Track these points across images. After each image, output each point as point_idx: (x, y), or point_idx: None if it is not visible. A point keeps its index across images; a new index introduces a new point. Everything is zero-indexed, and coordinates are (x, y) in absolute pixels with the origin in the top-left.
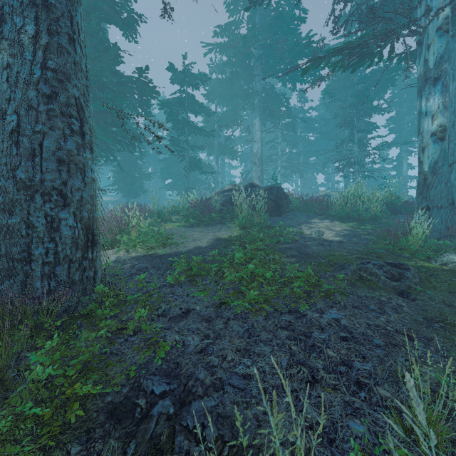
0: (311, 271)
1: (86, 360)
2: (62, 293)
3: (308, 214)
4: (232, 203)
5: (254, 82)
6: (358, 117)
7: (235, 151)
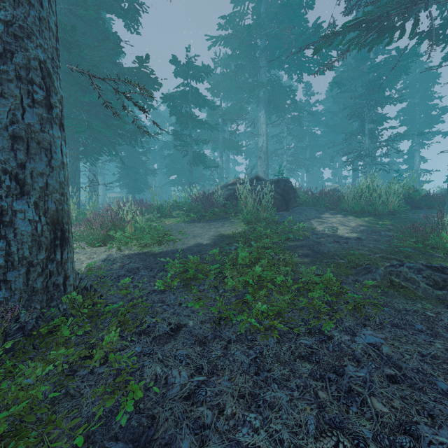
0: (332, 275)
1: (18, 414)
2: (4, 310)
3: (318, 208)
4: (236, 197)
5: (259, 74)
6: (369, 108)
7: (240, 145)
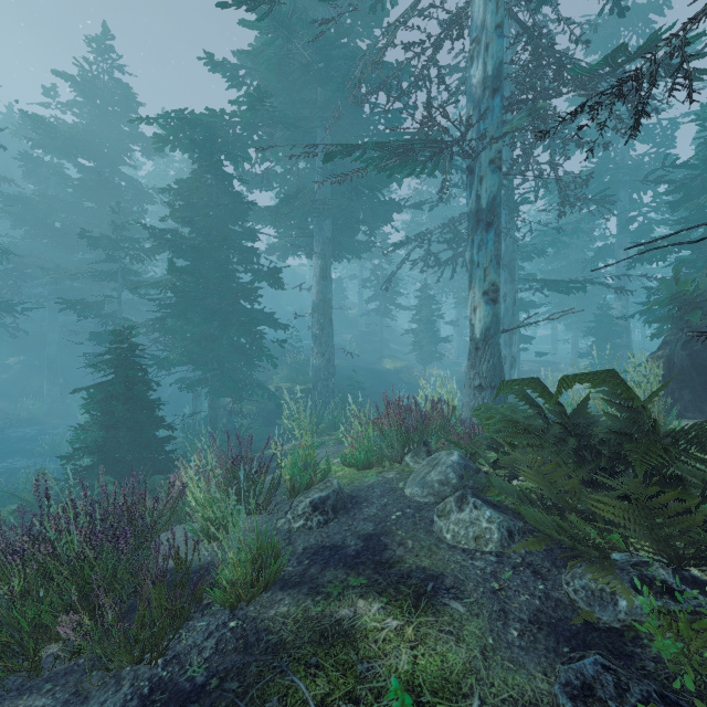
0: None
1: None
2: None
3: None
4: None
5: None
6: None
7: None
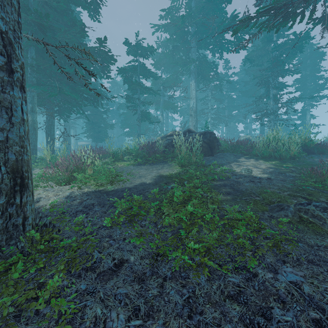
0: (252, 213)
1: None
2: None
3: (236, 154)
4: (173, 145)
5: (190, 53)
6: (273, 78)
7: (176, 106)
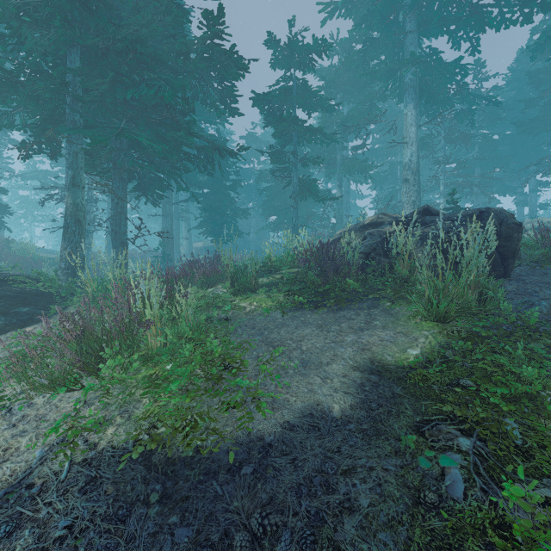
0: None
1: None
2: None
3: None
4: (387, 251)
5: (405, 47)
6: None
7: (369, 166)
